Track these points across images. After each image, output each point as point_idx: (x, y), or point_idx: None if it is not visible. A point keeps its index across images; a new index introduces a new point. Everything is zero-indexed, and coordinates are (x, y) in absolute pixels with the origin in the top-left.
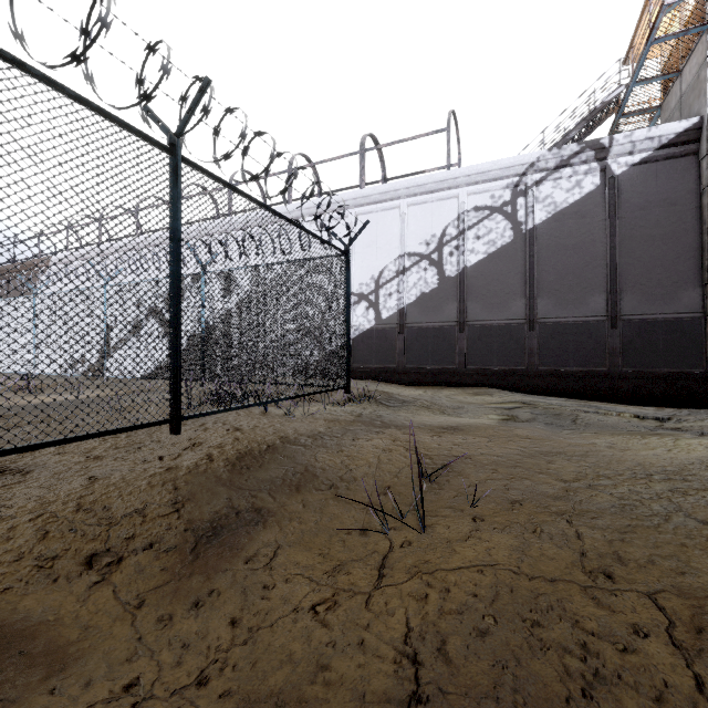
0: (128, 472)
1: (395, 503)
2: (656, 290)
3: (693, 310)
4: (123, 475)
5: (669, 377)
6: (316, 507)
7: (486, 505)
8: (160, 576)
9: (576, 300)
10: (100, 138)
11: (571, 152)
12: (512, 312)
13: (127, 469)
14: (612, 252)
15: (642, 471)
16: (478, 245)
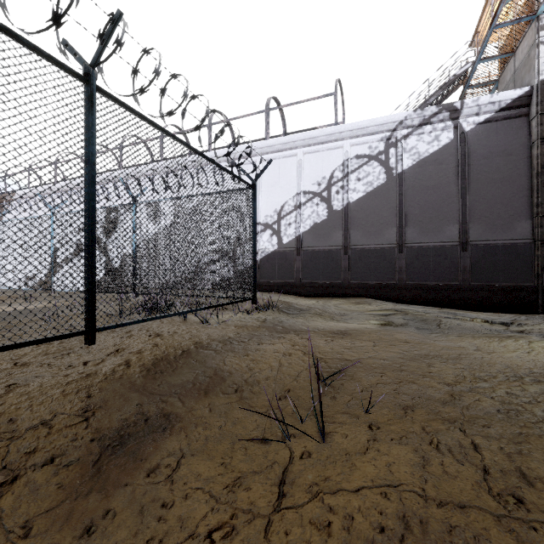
0: (49, 379)
1: (294, 407)
2: (497, 221)
3: (525, 237)
4: (42, 382)
5: (507, 290)
6: (222, 411)
7: (379, 410)
8: (56, 496)
9: (435, 229)
10: (6, 58)
11: (431, 112)
12: (386, 238)
13: (50, 375)
14: (463, 192)
15: (512, 374)
16: (359, 185)
